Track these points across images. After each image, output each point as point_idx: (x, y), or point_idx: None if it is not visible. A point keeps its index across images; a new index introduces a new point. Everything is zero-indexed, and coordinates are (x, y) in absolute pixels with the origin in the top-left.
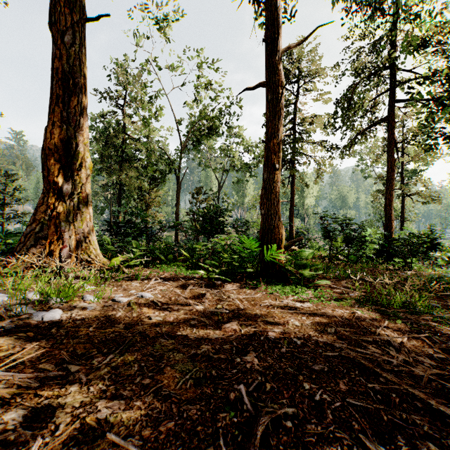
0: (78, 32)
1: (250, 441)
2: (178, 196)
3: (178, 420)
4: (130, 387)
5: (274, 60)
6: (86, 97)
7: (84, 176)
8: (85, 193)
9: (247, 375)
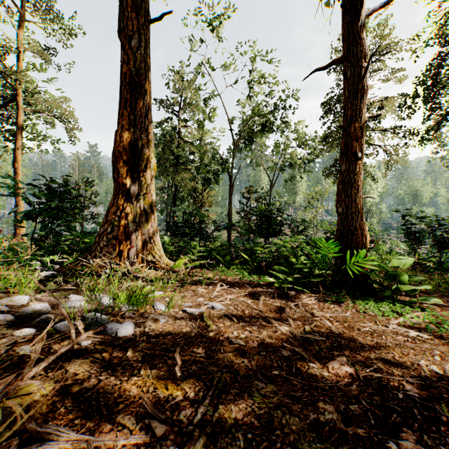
0: (143, 35)
1: None
2: (230, 196)
3: None
4: None
5: (355, 27)
6: (150, 98)
7: (149, 177)
8: (150, 193)
9: None
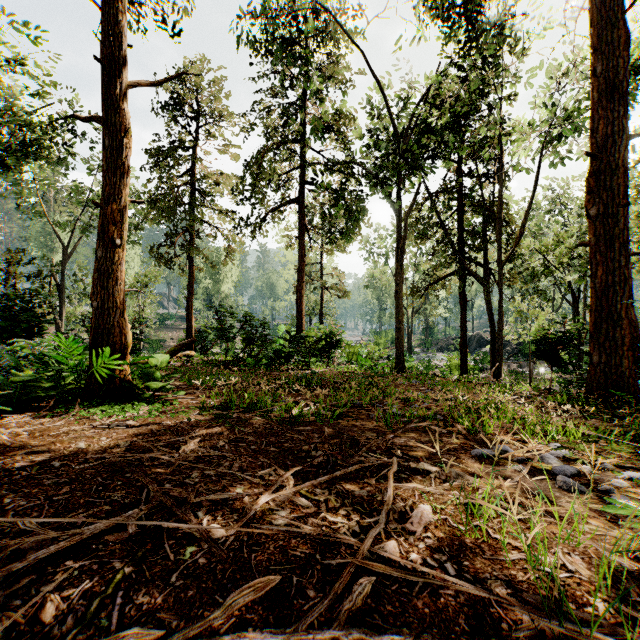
0: None
1: None
2: None
3: None
4: None
5: (114, 93)
6: None
7: None
8: None
9: None
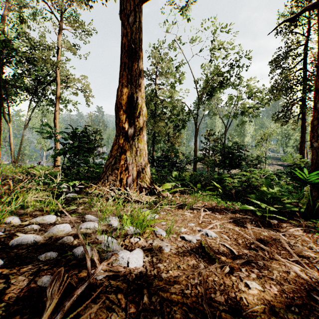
0: (137, 12)
1: None
2: (196, 137)
3: None
4: None
5: None
6: (142, 61)
7: (141, 122)
8: (142, 134)
9: None
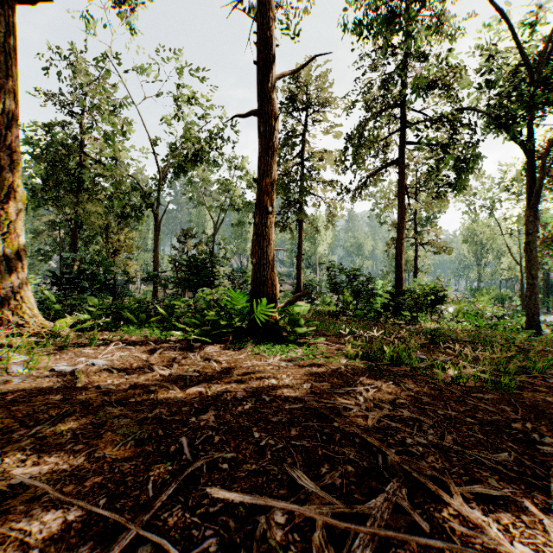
0: (4, 17)
1: (175, 479)
2: (157, 239)
3: (107, 475)
4: (57, 454)
5: (267, 87)
6: (17, 105)
7: (14, 211)
8: (16, 233)
9: (198, 431)
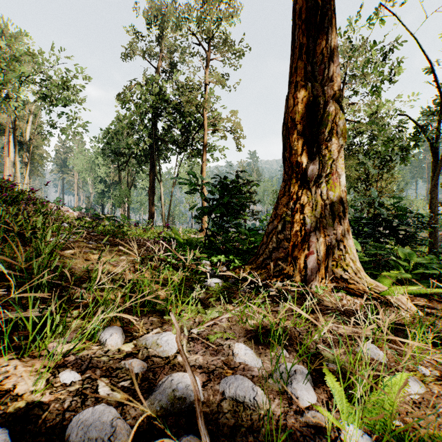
0: None
1: None
2: (435, 178)
3: None
4: None
5: None
6: (335, 31)
7: (335, 148)
8: (335, 173)
9: None
